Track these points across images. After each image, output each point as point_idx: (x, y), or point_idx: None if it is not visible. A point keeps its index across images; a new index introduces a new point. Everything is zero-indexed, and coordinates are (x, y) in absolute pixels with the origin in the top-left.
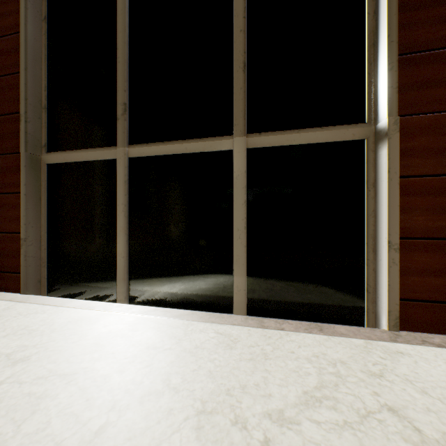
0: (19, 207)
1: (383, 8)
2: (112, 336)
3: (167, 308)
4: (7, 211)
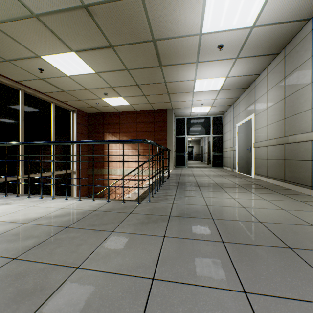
0: None
1: (75, 152)
2: None
3: None
4: None
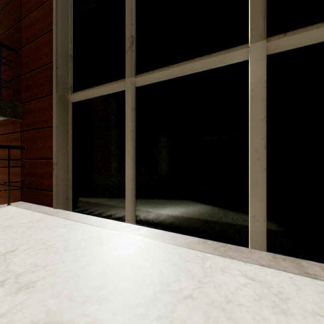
0: (52, 138)
1: None
2: (120, 264)
3: (173, 233)
4: (44, 142)
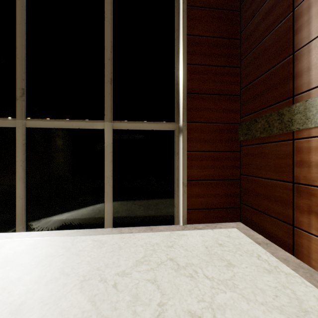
0: None
1: (181, 68)
2: (18, 254)
3: (59, 230)
4: None
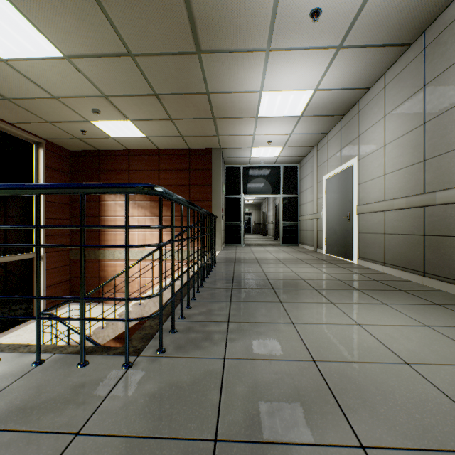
0: None
1: (42, 220)
2: None
3: None
4: None
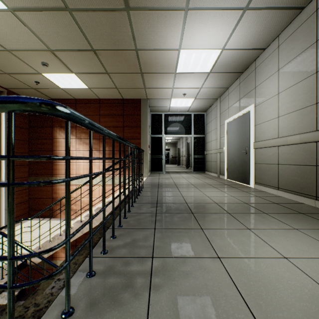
0: None
1: (4, 154)
2: None
3: None
4: None
